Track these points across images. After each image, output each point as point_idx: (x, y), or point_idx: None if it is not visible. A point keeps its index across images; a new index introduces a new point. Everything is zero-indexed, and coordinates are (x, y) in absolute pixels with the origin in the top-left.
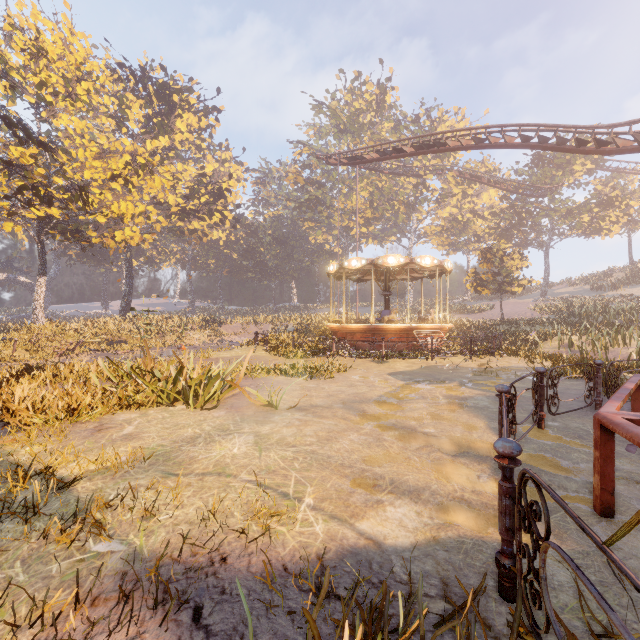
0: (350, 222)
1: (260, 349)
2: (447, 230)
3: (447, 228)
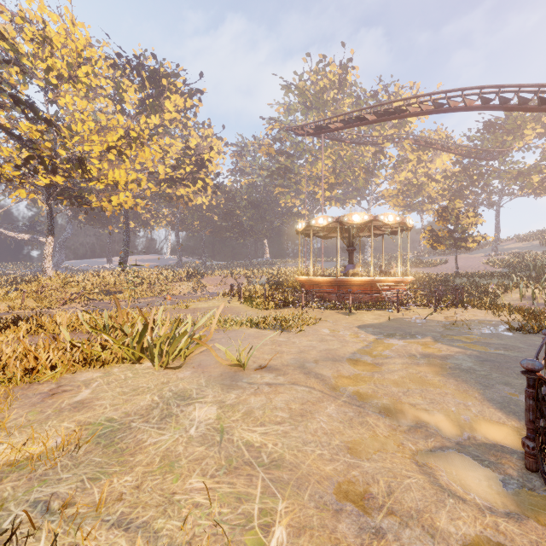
0: (315, 187)
1: (235, 300)
2: (403, 193)
3: (403, 191)
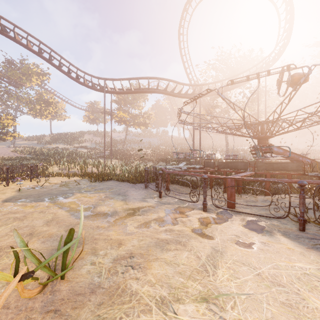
0: None
1: None
2: None
3: None
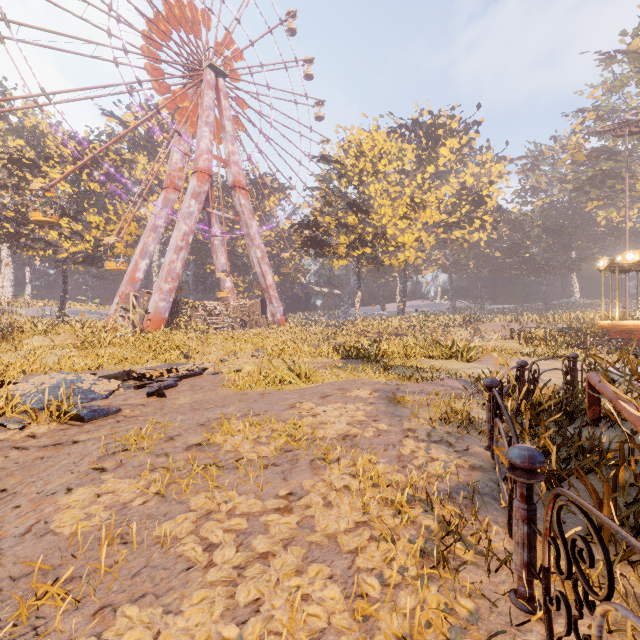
0: None
1: (514, 342)
2: None
3: None
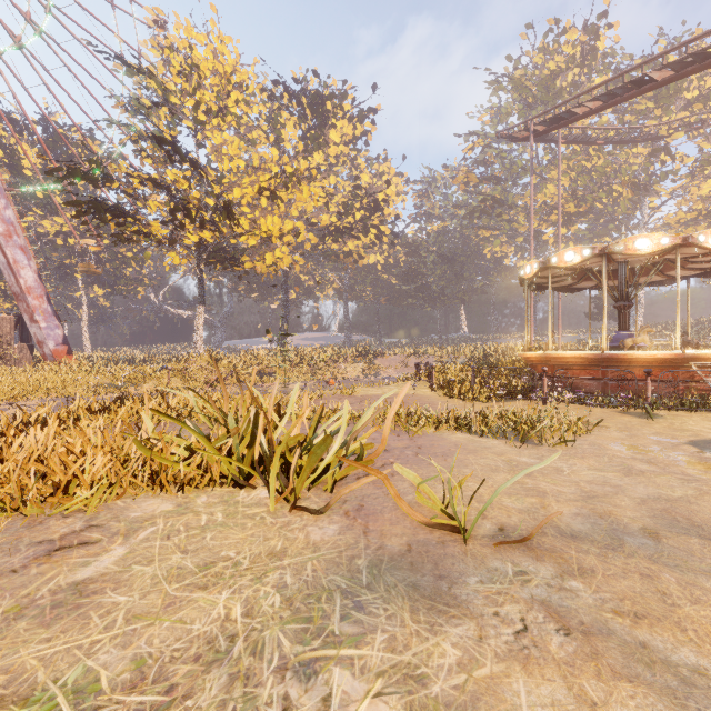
0: (541, 223)
1: (422, 386)
2: (708, 215)
3: (709, 211)
